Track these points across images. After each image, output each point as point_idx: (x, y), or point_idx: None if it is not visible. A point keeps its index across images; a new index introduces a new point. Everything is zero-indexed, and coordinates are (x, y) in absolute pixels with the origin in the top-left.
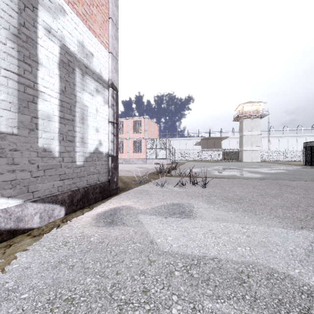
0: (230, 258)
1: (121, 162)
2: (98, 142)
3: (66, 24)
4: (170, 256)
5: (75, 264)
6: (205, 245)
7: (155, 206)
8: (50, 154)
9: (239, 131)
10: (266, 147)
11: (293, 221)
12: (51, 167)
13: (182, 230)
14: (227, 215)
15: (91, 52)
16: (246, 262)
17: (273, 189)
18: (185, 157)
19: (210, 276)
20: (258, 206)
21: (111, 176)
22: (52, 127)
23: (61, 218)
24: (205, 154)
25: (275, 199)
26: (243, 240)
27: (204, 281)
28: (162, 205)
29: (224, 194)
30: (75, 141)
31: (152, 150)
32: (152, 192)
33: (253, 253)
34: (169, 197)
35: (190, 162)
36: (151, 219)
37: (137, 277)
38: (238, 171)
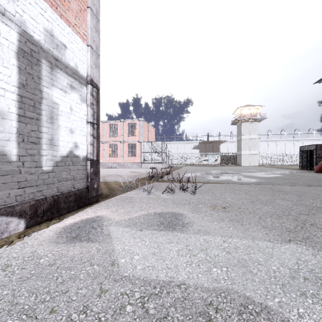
0: (200, 284)
1: (115, 166)
2: (73, 144)
3: (29, 8)
4: (128, 283)
5: (3, 298)
6: (175, 265)
7: (134, 216)
8: (5, 158)
9: (237, 134)
10: (264, 151)
11: (281, 232)
12: (6, 173)
13: (154, 246)
14: (211, 226)
15: (64, 43)
16: (219, 288)
17: (266, 195)
18: (183, 161)
19: (169, 312)
20: (247, 214)
21: (89, 182)
22: (7, 126)
23: (19, 233)
24: (203, 158)
25: (266, 206)
26: (221, 258)
27: (160, 319)
28: (142, 215)
29: (213, 201)
30: (41, 142)
31: (147, 154)
32: (137, 199)
33: (230, 276)
34: (153, 206)
35: (187, 166)
36: (124, 232)
37: (75, 316)
38: (233, 175)
